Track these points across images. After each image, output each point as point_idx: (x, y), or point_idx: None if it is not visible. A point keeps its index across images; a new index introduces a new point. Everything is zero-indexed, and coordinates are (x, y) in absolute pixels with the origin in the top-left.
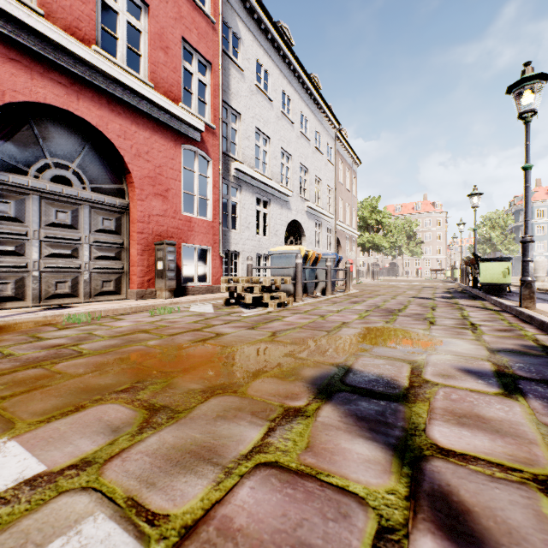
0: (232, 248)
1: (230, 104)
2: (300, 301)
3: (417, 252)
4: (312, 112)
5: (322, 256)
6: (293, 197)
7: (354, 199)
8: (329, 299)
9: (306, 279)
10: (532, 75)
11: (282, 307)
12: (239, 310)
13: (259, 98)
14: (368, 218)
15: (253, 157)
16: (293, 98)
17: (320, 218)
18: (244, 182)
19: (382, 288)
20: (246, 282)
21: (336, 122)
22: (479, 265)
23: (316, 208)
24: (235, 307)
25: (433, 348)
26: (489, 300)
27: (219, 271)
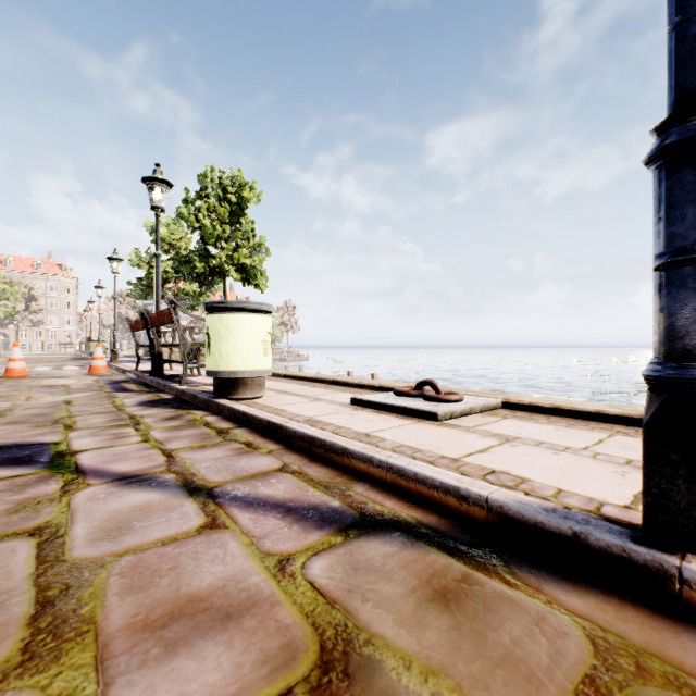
0: None
1: None
2: None
3: (41, 322)
4: None
5: None
6: None
7: None
8: None
9: None
10: (101, 287)
11: None
12: None
13: None
14: None
15: None
16: None
17: None
18: None
19: None
20: None
21: None
22: (91, 343)
23: None
24: None
25: (68, 364)
26: None
27: None
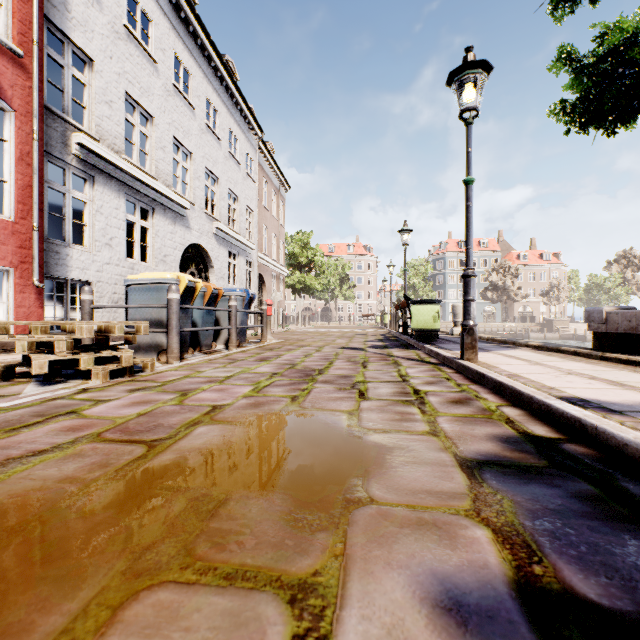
0: (74, 276)
1: (69, 34)
2: (176, 362)
3: (350, 296)
4: (225, 104)
5: (226, 293)
6: (194, 211)
7: (282, 230)
8: (229, 355)
9: (199, 326)
10: (475, 61)
11: (126, 377)
12: (16, 390)
13: (133, 49)
14: (299, 255)
15: (121, 137)
16: (194, 74)
17: (236, 247)
18: (101, 172)
19: (310, 336)
20: (45, 333)
21: (259, 128)
22: (412, 308)
23: (230, 232)
24: (20, 383)
25: (364, 477)
26: (422, 349)
27: (34, 312)
